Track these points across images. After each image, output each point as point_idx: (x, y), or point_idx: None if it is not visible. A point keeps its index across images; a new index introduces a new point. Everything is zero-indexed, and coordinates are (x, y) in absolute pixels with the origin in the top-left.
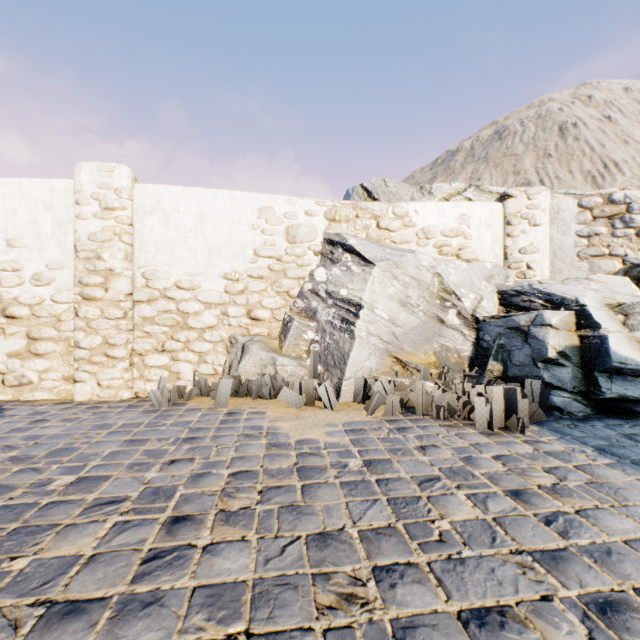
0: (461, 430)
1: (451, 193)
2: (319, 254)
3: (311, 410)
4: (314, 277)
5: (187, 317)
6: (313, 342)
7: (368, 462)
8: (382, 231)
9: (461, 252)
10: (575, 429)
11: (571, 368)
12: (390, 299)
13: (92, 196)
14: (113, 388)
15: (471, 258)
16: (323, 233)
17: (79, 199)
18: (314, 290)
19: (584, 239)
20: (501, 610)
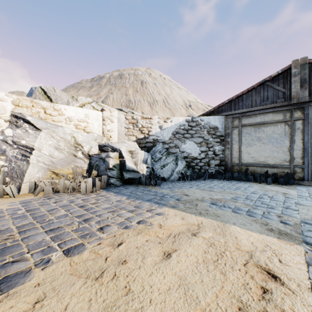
0: (75, 195)
1: (86, 102)
2: (8, 121)
3: (1, 199)
4: (4, 133)
5: None
6: (3, 166)
7: (28, 210)
8: (48, 115)
9: (86, 128)
10: (114, 189)
11: (117, 170)
12: (50, 146)
13: None
14: None
15: (90, 131)
16: (11, 111)
17: None
18: (4, 140)
19: (127, 129)
20: (59, 227)
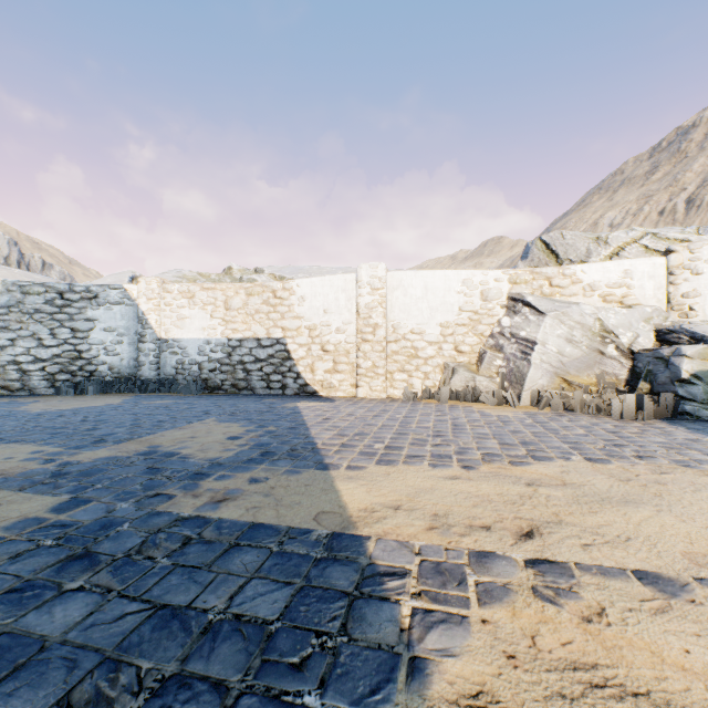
0: (600, 418)
1: (627, 242)
2: (504, 307)
3: (501, 407)
4: (501, 323)
5: (417, 351)
6: (500, 367)
7: (535, 421)
8: (553, 288)
9: (624, 299)
10: (689, 423)
11: (702, 386)
12: (558, 338)
13: (367, 283)
14: (377, 391)
15: (634, 303)
16: (507, 293)
17: (360, 285)
18: (501, 332)
19: None
20: (576, 442)
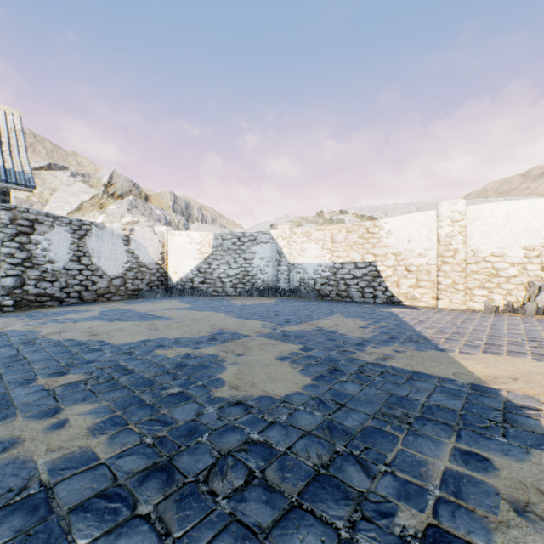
0: None
1: None
2: None
3: None
4: None
5: (497, 271)
6: None
7: None
8: None
9: None
10: None
11: None
12: None
13: (446, 217)
14: (457, 304)
15: None
16: None
17: (440, 219)
18: None
19: None
20: None
